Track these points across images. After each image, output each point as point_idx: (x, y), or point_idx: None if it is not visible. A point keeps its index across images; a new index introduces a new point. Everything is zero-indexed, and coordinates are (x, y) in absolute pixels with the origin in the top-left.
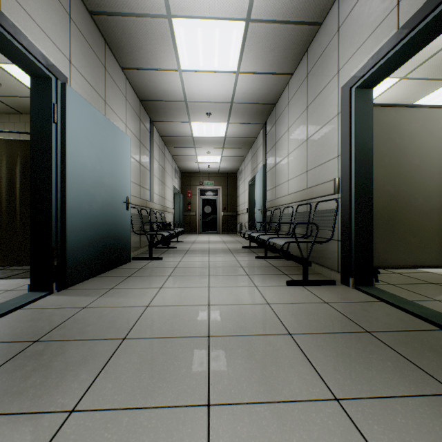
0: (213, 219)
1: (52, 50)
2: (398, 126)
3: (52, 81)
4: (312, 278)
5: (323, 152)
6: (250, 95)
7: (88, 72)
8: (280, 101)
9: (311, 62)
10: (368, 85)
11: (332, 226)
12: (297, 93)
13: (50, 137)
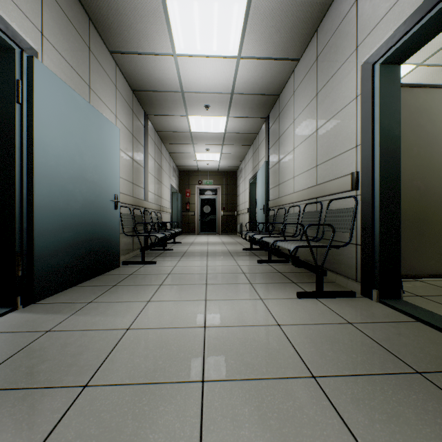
0: (212, 220)
1: (16, 16)
2: (428, 110)
3: (16, 52)
4: (325, 288)
5: (337, 143)
6: (252, 85)
7: (66, 49)
8: (284, 91)
9: (321, 43)
10: (395, 60)
11: (350, 227)
12: (304, 80)
13: (13, 120)
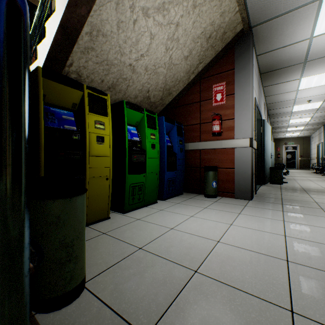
0: (293, 162)
1: None
2: None
3: None
4: None
5: None
6: (314, 122)
7: None
8: None
9: None
10: None
11: None
12: None
13: None
